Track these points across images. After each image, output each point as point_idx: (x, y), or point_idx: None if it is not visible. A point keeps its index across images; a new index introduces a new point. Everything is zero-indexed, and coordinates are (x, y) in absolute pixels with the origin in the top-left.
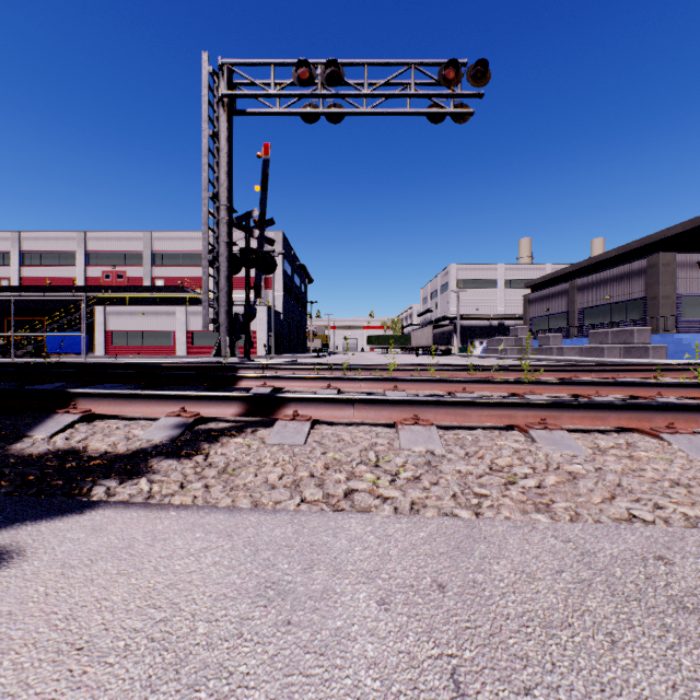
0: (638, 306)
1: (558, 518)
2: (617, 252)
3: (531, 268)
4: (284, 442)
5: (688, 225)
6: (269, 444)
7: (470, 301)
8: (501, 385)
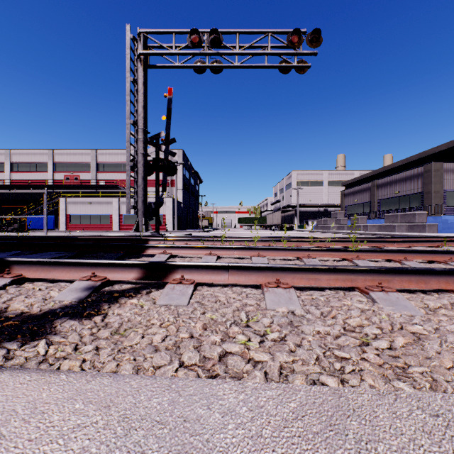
0: (417, 198)
1: (419, 386)
2: (402, 162)
3: (345, 173)
4: (171, 303)
5: (450, 145)
6: (159, 305)
7: (305, 195)
8: (335, 252)
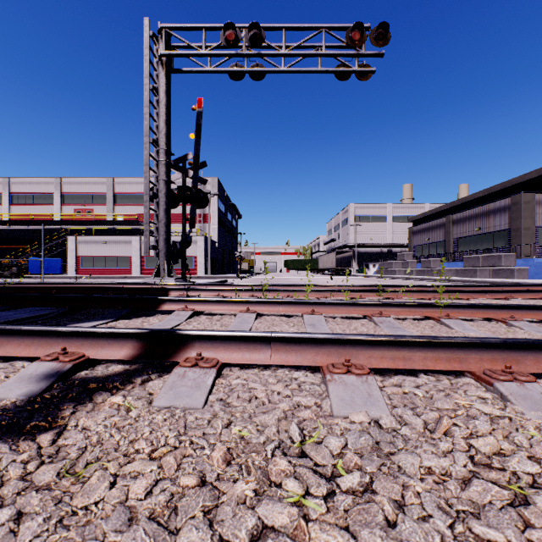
0: (503, 236)
1: None
2: (483, 193)
3: (413, 207)
4: (177, 404)
5: (541, 171)
6: (156, 407)
7: (365, 232)
8: (415, 308)
